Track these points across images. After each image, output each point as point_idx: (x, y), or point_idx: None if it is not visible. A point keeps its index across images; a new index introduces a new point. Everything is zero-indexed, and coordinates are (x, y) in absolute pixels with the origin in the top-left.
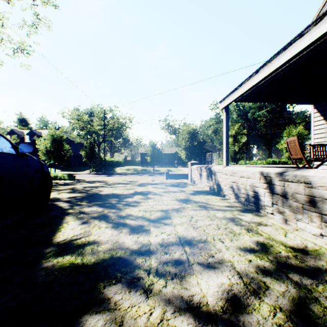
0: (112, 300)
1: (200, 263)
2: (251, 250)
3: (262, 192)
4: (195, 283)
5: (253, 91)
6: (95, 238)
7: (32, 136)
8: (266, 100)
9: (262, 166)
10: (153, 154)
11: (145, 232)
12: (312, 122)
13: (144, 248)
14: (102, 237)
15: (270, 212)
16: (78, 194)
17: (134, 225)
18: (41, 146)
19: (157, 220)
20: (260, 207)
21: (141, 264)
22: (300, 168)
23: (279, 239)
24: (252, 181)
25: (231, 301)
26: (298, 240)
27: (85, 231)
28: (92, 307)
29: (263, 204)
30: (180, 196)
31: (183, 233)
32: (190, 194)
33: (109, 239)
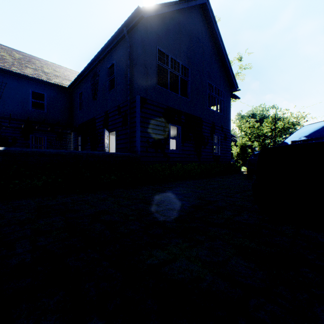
0: None
1: None
2: None
3: None
4: None
5: None
6: None
7: None
8: None
9: None
10: None
11: None
12: None
13: None
14: None
15: None
16: None
17: None
18: (233, 151)
19: None
20: None
21: None
22: None
23: None
24: None
25: None
26: None
27: None
28: None
29: None
30: None
31: None
32: None
33: None
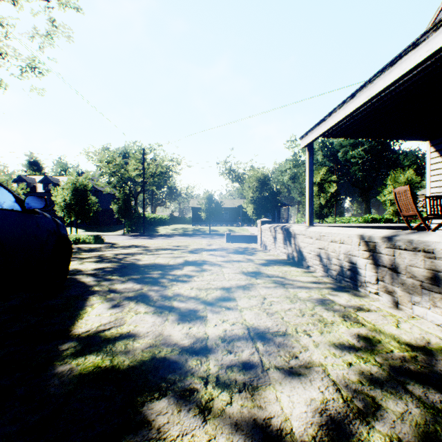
0: (153, 424)
1: (279, 367)
2: (350, 347)
3: (362, 264)
4: (273, 398)
5: (347, 123)
6: (130, 328)
7: (46, 185)
8: (365, 135)
9: (359, 226)
10: (209, 209)
11: (200, 320)
12: (428, 165)
13: (199, 343)
14: (140, 328)
15: (374, 292)
16: (107, 264)
17: (184, 309)
18: (58, 198)
19: (216, 302)
20: (359, 284)
21: (195, 369)
22: (413, 229)
23: (389, 331)
24: (348, 247)
25: (327, 427)
26: (416, 333)
27: (116, 318)
28: (125, 436)
29: (364, 280)
30: (246, 268)
31: (252, 321)
32: (261, 265)
33: (150, 331)
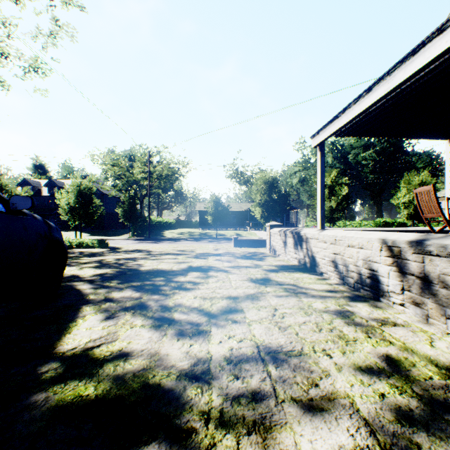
0: None
1: (296, 399)
2: (379, 372)
3: (384, 271)
4: (292, 444)
5: (362, 120)
6: (122, 345)
7: (51, 188)
8: (380, 134)
9: (373, 230)
10: (216, 212)
11: (203, 335)
12: (447, 166)
13: (201, 365)
14: (134, 345)
15: (399, 303)
16: (107, 270)
17: (186, 322)
18: (62, 202)
19: (222, 314)
20: (381, 294)
21: (194, 400)
22: (436, 232)
23: (423, 351)
24: (368, 252)
25: None
26: None
27: (108, 333)
28: None
29: (387, 289)
30: (255, 275)
31: (263, 337)
32: (271, 271)
33: (145, 349)
